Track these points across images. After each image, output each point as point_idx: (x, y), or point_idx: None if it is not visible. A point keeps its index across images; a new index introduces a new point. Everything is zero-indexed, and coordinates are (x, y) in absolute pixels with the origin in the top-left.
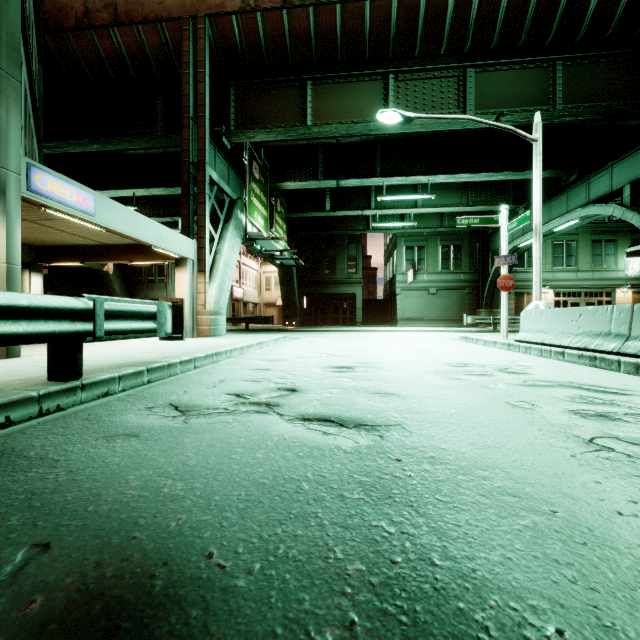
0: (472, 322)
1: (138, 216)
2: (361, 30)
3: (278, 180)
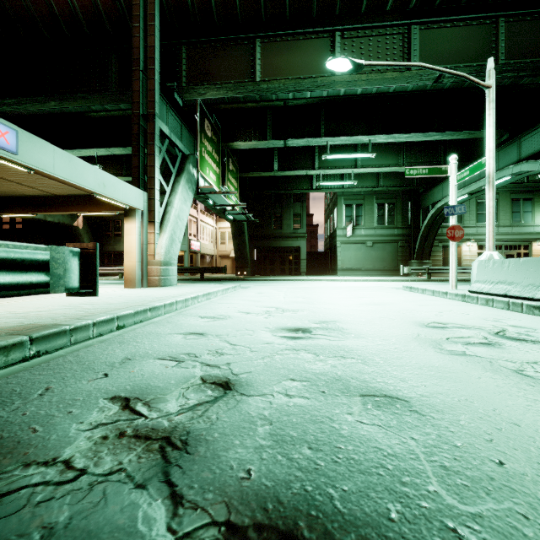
0: (408, 272)
1: (76, 160)
2: None
3: (230, 140)
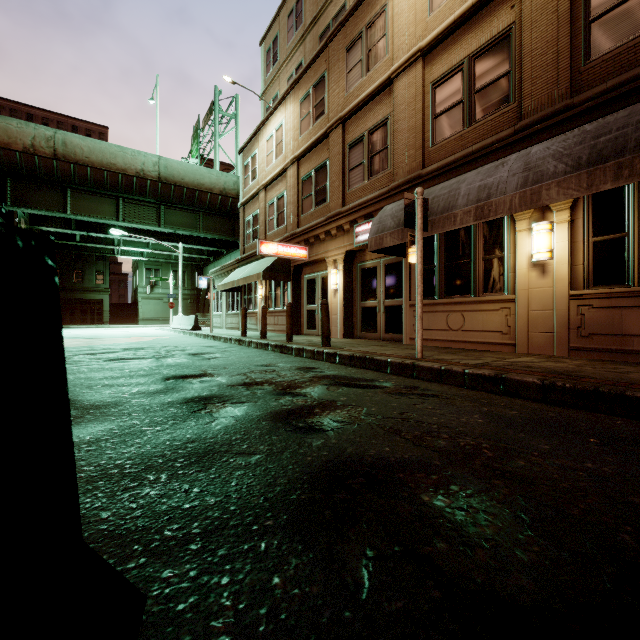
0: None
1: None
2: (103, 180)
3: (37, 223)
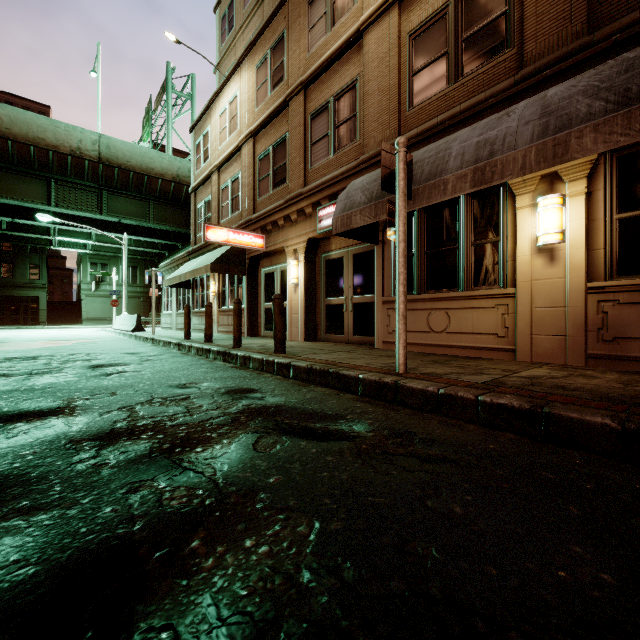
0: None
1: None
2: (28, 156)
3: None
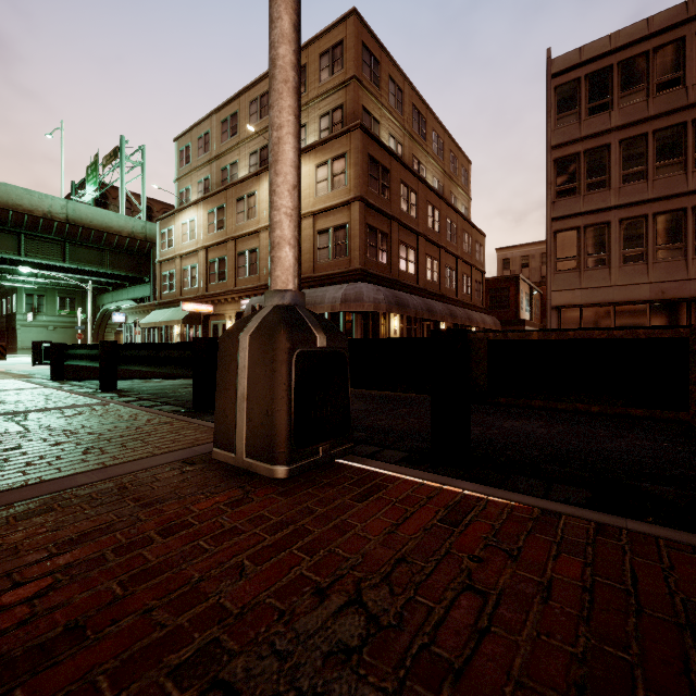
0: None
1: None
2: (7, 218)
3: None
